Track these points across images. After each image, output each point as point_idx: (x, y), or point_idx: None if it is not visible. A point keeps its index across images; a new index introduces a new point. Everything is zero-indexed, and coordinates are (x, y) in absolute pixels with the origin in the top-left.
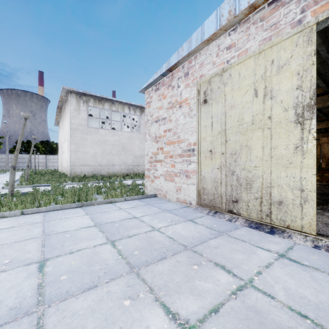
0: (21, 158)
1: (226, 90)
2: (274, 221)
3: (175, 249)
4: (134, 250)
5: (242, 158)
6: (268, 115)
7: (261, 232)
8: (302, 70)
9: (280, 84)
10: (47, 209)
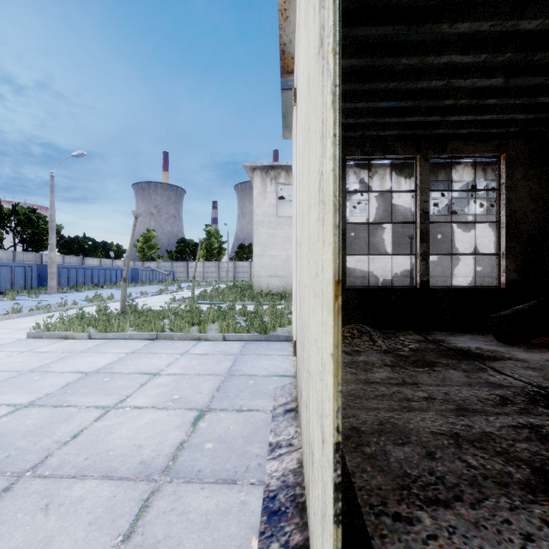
0: (241, 267)
1: (299, 54)
2: (310, 528)
3: (15, 462)
4: None
5: (302, 257)
6: (308, 75)
7: (252, 542)
8: None
9: None
10: (114, 336)
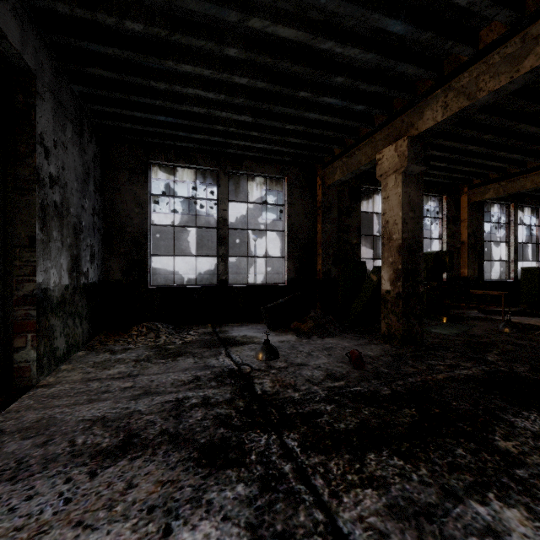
0: None
1: None
2: None
3: None
4: None
5: None
6: None
7: None
8: None
9: None
10: None
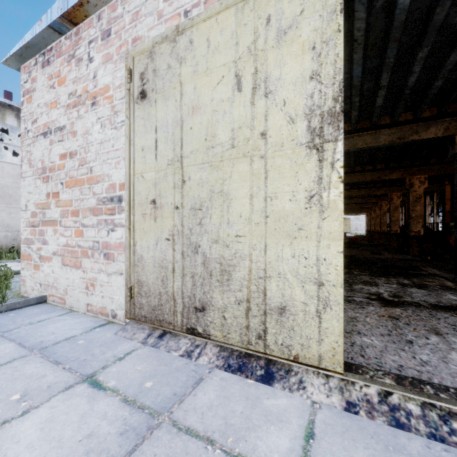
0: None
1: (184, 72)
2: (271, 349)
3: None
4: None
5: (214, 218)
6: (260, 129)
7: (249, 381)
8: (319, 40)
9: (282, 66)
10: None
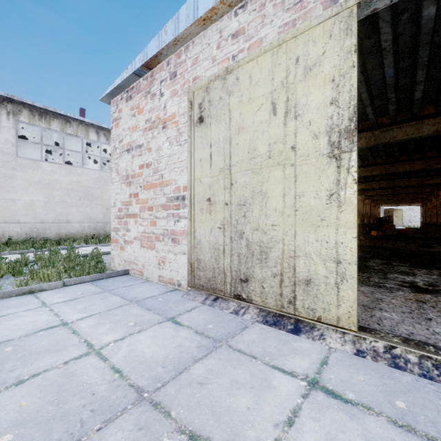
0: None
1: (232, 102)
2: (299, 311)
3: (115, 404)
4: (7, 428)
5: (255, 212)
6: (291, 144)
7: (282, 332)
8: (338, 74)
9: (308, 95)
10: None
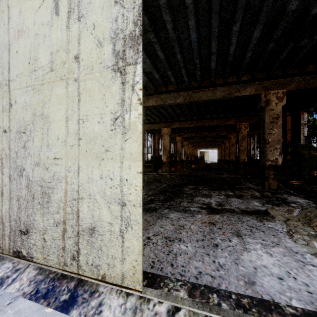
0: None
1: None
2: (83, 269)
3: None
4: None
5: (36, 141)
6: (74, 53)
7: (47, 311)
8: None
9: None
10: None
